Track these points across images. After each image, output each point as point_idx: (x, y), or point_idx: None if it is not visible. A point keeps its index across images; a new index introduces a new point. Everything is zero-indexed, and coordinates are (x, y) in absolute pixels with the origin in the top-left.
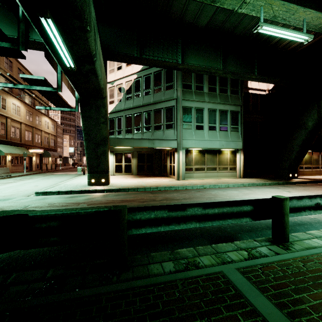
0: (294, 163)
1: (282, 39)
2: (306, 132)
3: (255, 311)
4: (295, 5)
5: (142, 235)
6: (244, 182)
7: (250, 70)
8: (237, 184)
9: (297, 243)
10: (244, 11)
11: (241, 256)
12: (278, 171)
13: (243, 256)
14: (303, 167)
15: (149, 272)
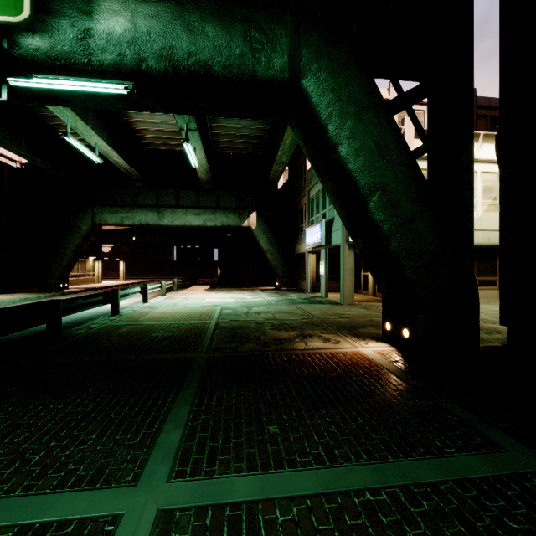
0: (66, 271)
1: (61, 126)
2: (81, 236)
3: (131, 324)
4: (94, 132)
5: (15, 340)
6: (11, 298)
7: (17, 141)
8: (5, 302)
9: (123, 314)
10: (51, 108)
11: (108, 321)
12: (46, 281)
13: (108, 321)
14: (70, 275)
15: (78, 334)
